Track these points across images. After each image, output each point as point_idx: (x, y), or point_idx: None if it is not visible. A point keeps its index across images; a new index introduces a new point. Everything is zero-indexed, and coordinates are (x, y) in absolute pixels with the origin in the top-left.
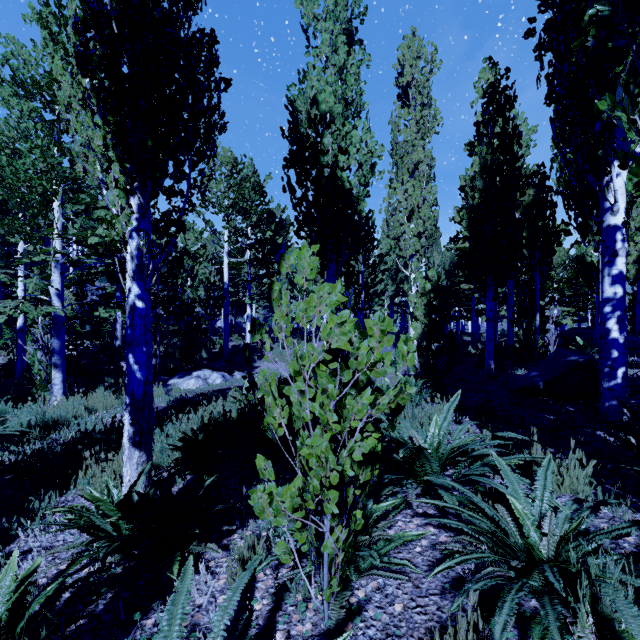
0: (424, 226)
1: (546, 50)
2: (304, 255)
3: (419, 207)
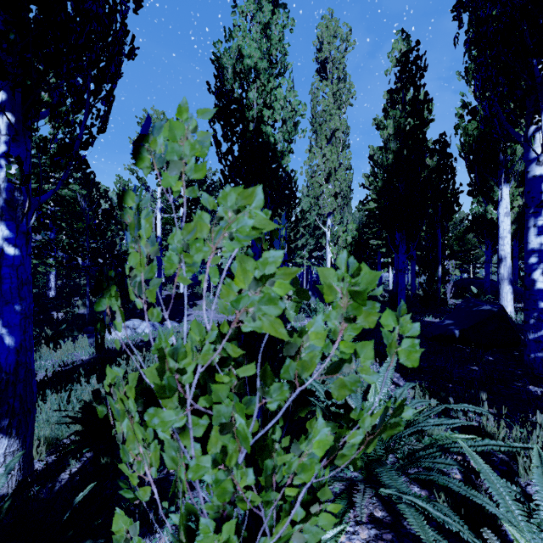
0: (340, 187)
1: (466, 6)
2: (183, 128)
3: (336, 170)
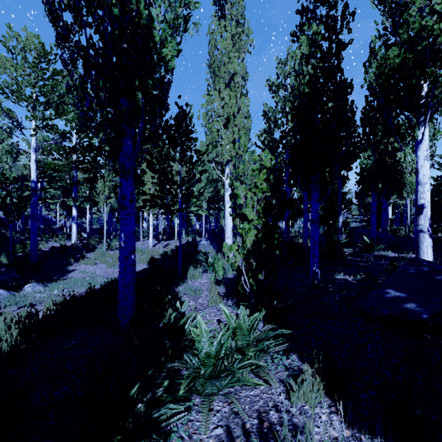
0: (239, 134)
1: None
2: None
3: (234, 116)
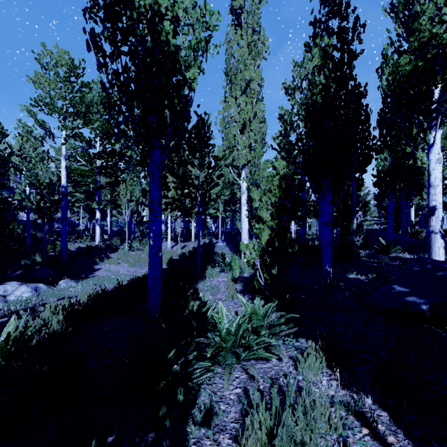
0: (255, 139)
1: None
2: None
3: (250, 122)
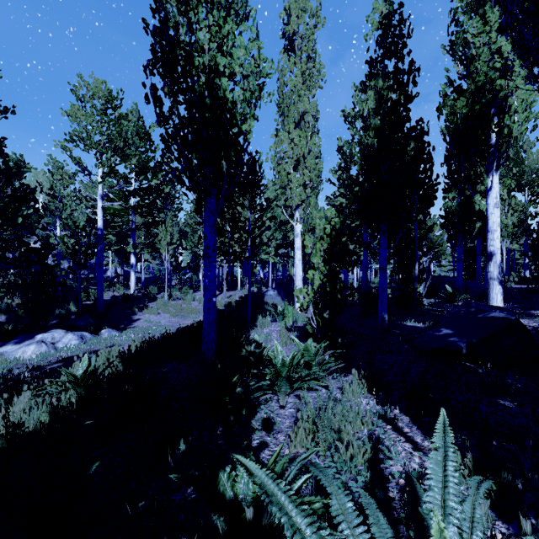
0: (310, 176)
1: None
2: None
3: (305, 158)
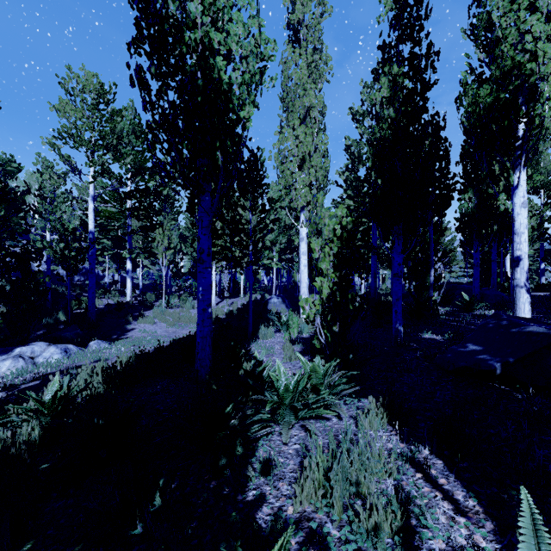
0: (316, 176)
1: None
2: None
3: (310, 156)
